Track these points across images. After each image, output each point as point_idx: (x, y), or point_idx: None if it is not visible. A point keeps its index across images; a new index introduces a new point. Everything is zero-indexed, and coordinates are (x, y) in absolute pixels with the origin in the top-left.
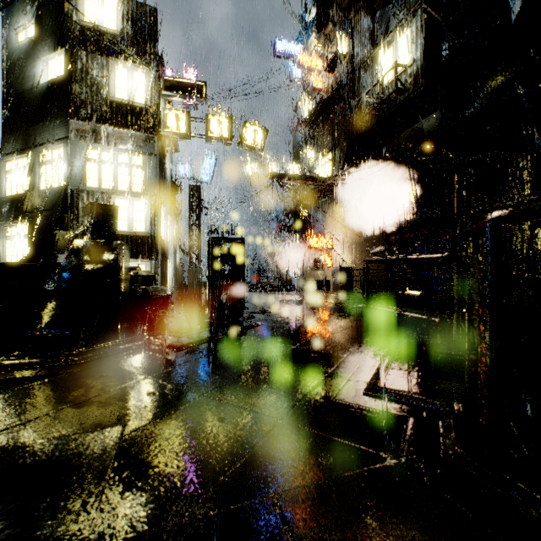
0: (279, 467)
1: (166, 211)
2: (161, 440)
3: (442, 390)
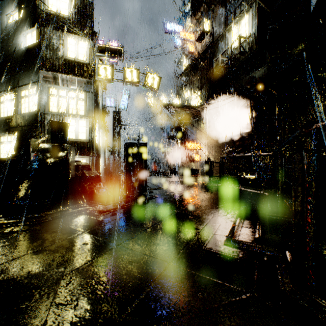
0: (169, 300)
1: (99, 127)
2: (89, 279)
3: (276, 242)
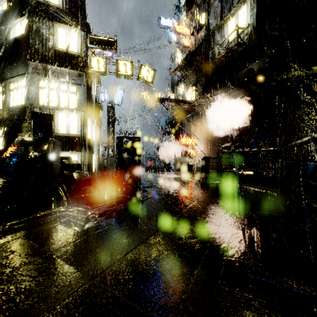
0: None
1: (91, 121)
2: None
3: None
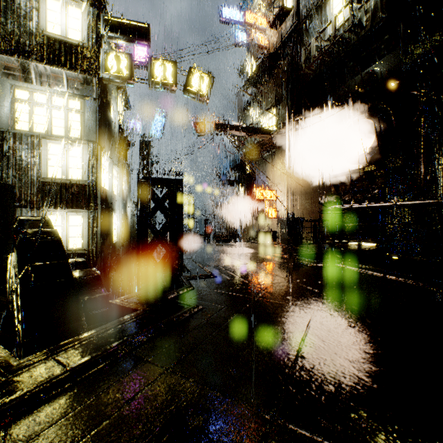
0: None
1: (110, 161)
2: None
3: None
